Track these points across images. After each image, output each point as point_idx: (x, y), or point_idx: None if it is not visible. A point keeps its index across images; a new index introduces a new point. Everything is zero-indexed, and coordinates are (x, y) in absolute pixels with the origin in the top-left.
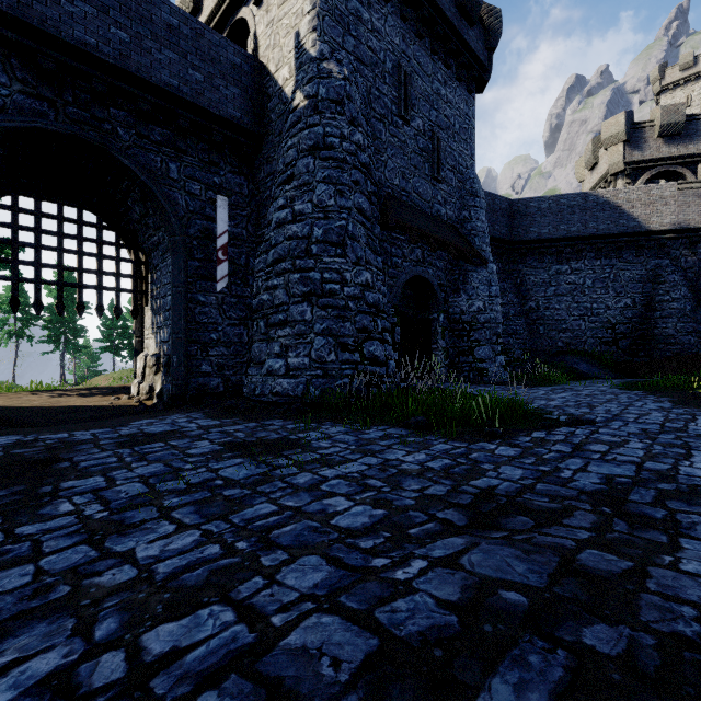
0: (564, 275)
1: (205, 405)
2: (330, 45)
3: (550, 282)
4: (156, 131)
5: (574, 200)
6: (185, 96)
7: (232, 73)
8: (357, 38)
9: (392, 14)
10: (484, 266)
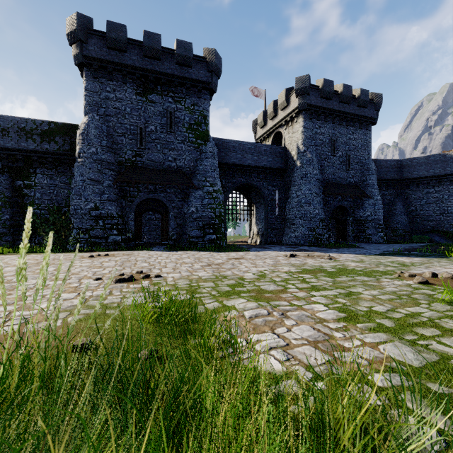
0: (431, 194)
1: (275, 244)
2: (307, 147)
3: (423, 197)
4: (261, 176)
5: (435, 158)
6: (268, 166)
7: (279, 155)
8: (315, 140)
9: (328, 124)
10: (372, 198)
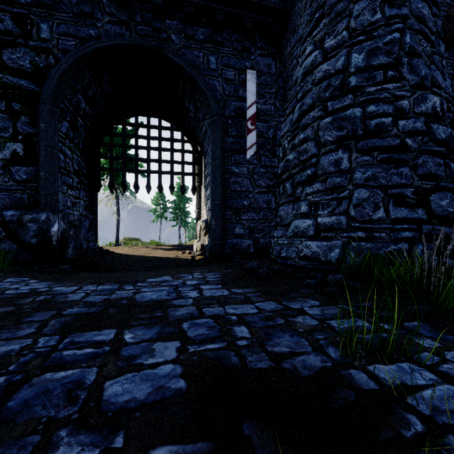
0: None
1: (230, 265)
2: None
3: None
4: (199, 32)
5: None
6: None
7: None
8: None
9: None
10: None
